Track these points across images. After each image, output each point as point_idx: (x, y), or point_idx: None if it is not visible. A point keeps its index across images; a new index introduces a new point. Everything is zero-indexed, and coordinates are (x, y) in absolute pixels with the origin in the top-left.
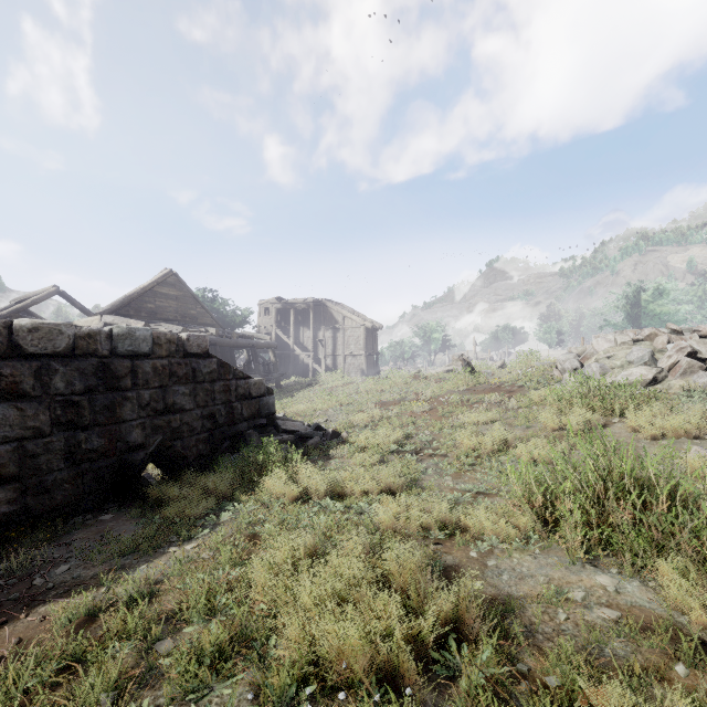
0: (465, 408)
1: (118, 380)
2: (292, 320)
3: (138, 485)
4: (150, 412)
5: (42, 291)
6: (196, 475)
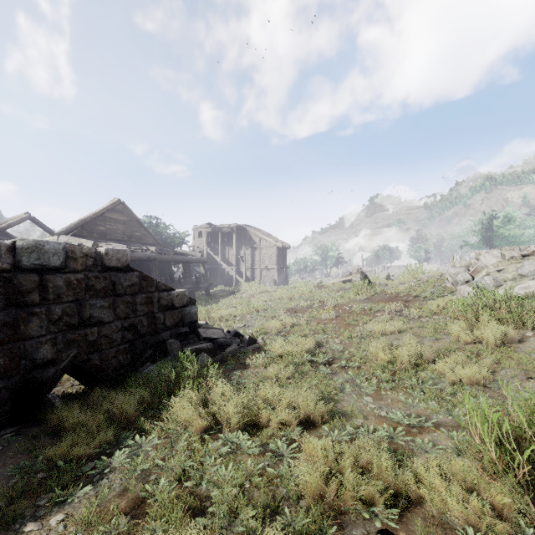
0: (369, 316)
1: (23, 295)
2: (219, 241)
3: (42, 406)
4: (63, 327)
5: (17, 217)
6: (107, 392)
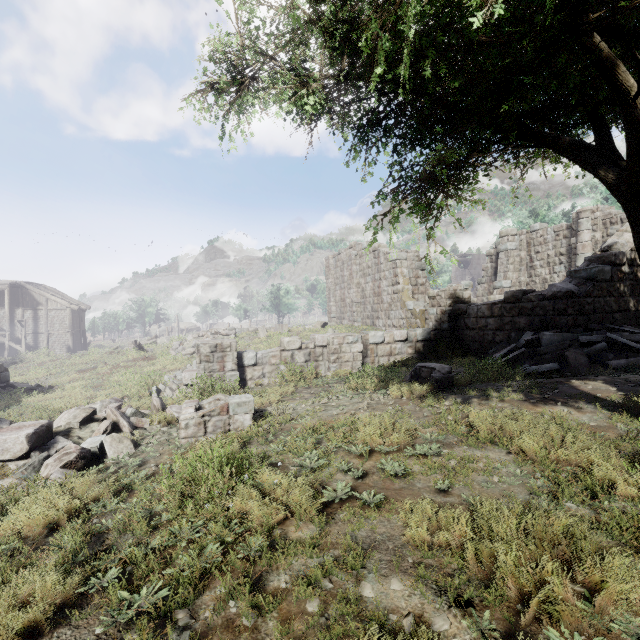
0: (125, 368)
1: None
2: None
3: None
4: None
5: None
6: None
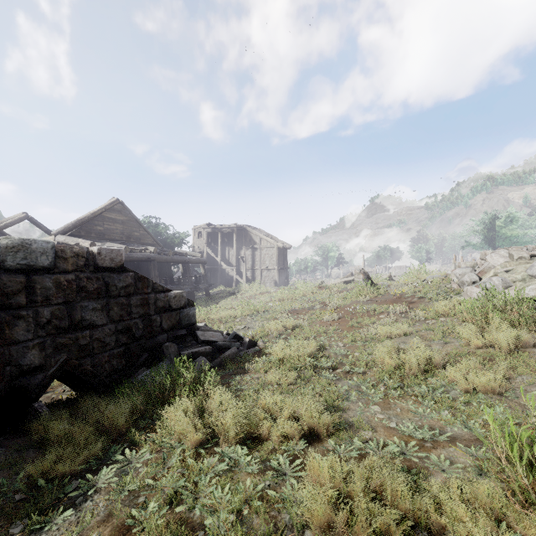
0: (372, 318)
1: (8, 297)
2: (219, 242)
3: (28, 415)
4: (52, 330)
5: (14, 216)
6: (98, 399)
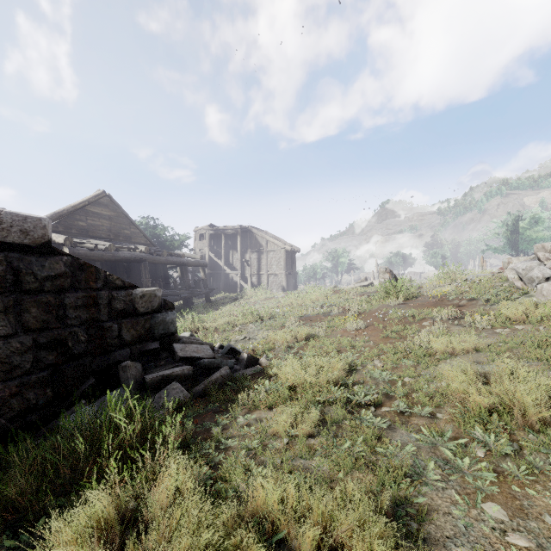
0: (414, 326)
1: None
2: (222, 244)
3: None
4: None
5: None
6: None
